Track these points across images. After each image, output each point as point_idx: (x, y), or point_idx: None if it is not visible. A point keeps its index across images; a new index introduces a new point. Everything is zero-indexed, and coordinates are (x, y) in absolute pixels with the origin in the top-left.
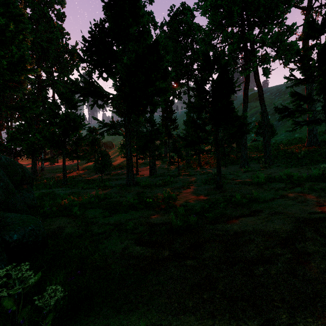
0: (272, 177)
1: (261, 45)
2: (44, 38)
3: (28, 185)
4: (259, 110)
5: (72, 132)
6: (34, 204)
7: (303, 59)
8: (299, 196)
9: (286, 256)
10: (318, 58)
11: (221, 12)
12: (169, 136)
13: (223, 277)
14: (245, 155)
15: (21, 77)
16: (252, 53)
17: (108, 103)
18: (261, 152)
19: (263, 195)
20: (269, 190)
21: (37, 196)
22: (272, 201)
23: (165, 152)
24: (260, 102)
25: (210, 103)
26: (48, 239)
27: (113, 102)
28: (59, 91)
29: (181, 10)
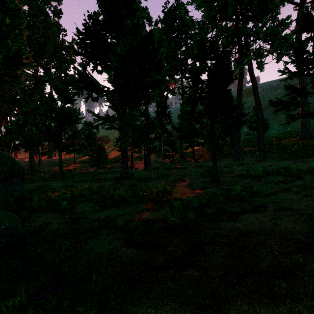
0: (268, 170)
1: (255, 38)
2: (41, 34)
3: (19, 177)
4: (251, 105)
5: (68, 126)
6: (24, 198)
7: (298, 52)
8: (303, 190)
9: (312, 267)
10: (313, 50)
11: (215, 7)
12: (163, 130)
13: (235, 296)
14: (239, 148)
15: (17, 71)
16: (247, 46)
17: (103, 95)
18: (253, 145)
19: (263, 188)
20: (269, 183)
21: (30, 189)
22: (274, 195)
23: (160, 146)
24: (254, 95)
25: (206, 92)
26: (28, 238)
27: (108, 94)
28: (55, 86)
29: (175, 6)
